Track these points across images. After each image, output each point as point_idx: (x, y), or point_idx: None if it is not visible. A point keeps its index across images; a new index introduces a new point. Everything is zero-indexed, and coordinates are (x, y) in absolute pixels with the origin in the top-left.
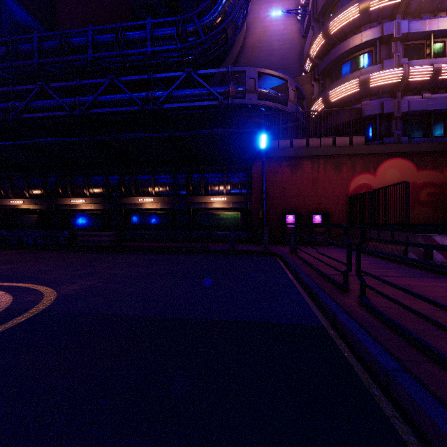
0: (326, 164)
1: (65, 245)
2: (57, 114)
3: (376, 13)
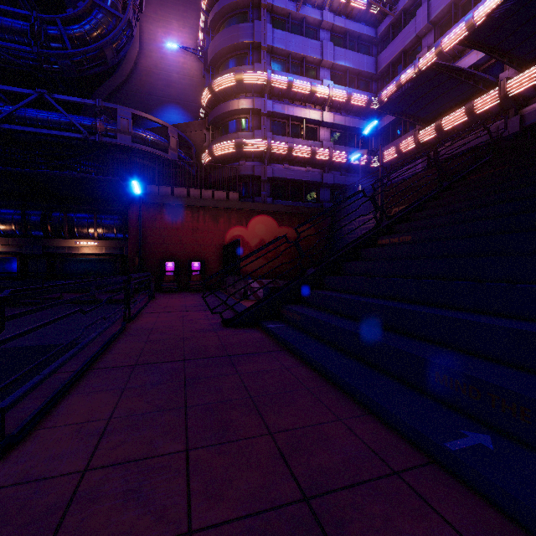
0: (205, 215)
1: None
2: None
3: (249, 86)
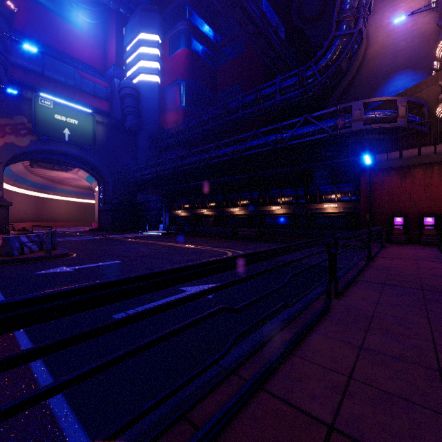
0: (441, 169)
1: (231, 236)
2: (225, 159)
3: None
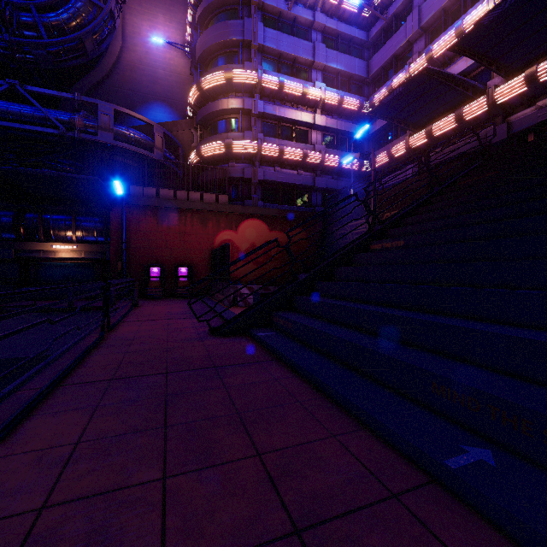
0: (193, 218)
1: None
2: None
3: (239, 86)
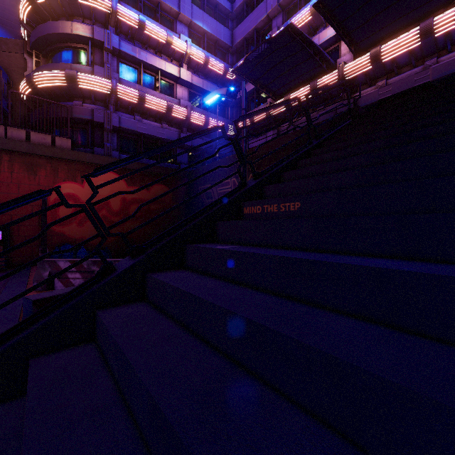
0: (13, 162)
1: None
2: None
3: (87, 10)
